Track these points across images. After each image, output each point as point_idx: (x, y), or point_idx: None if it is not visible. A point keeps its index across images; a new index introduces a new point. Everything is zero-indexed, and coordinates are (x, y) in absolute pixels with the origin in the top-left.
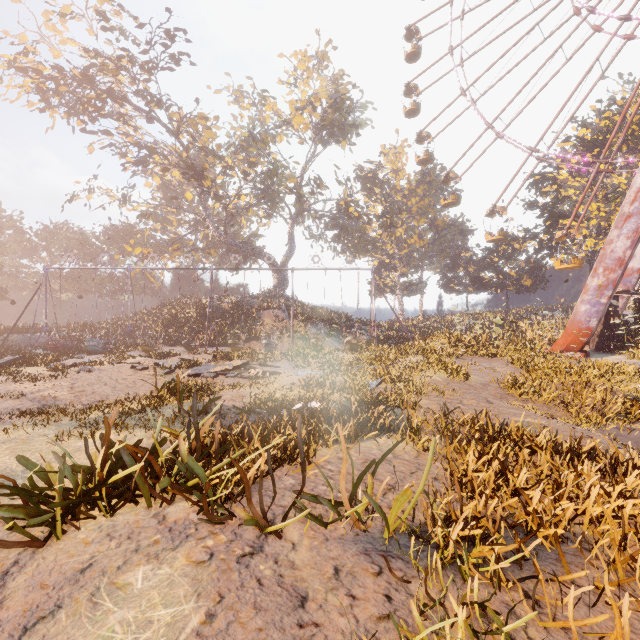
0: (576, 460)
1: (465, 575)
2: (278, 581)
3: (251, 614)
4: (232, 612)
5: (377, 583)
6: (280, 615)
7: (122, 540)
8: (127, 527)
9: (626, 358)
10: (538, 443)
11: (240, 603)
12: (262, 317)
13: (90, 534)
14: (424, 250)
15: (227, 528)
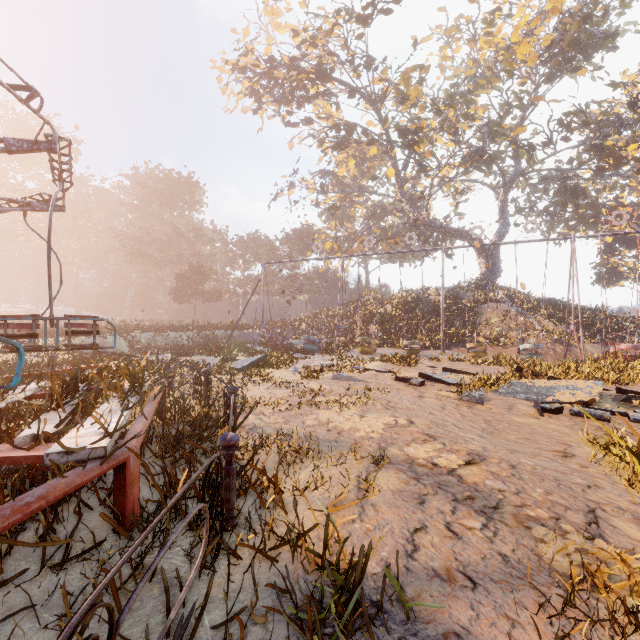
0: None
1: None
2: None
3: None
4: None
5: None
6: None
7: None
8: None
9: None
10: None
11: None
12: (483, 313)
13: None
14: None
15: None
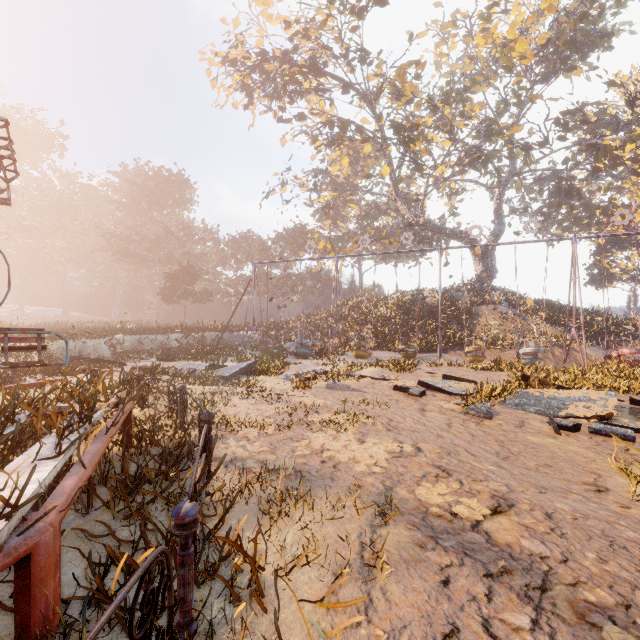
0: None
1: None
2: None
3: None
4: None
5: None
6: None
7: None
8: None
9: None
10: None
11: None
12: (480, 315)
13: None
14: None
15: None
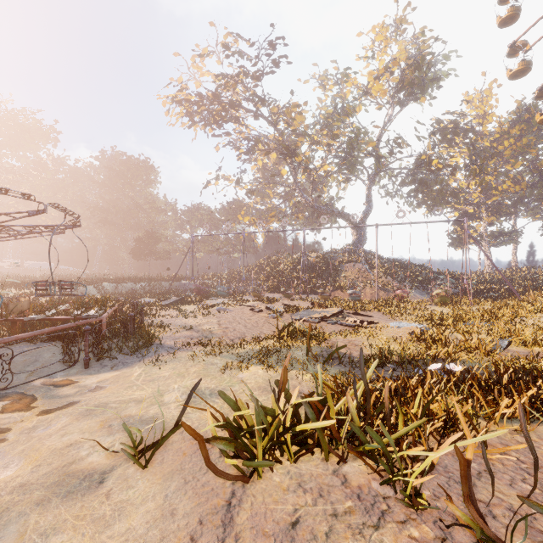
0: None
1: None
2: None
3: None
4: None
5: None
6: None
7: (315, 496)
8: (313, 480)
9: None
10: None
11: None
12: (344, 269)
13: (283, 478)
14: (520, 195)
15: (425, 516)
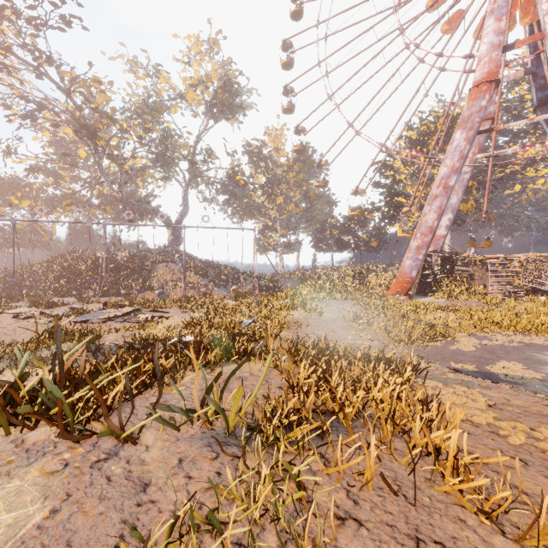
0: (376, 364)
1: (280, 449)
2: (126, 476)
3: (95, 504)
4: (77, 505)
5: (212, 465)
6: (122, 500)
7: None
8: None
9: (434, 299)
10: (357, 356)
11: (86, 497)
12: (157, 269)
13: None
14: (300, 216)
15: (87, 442)
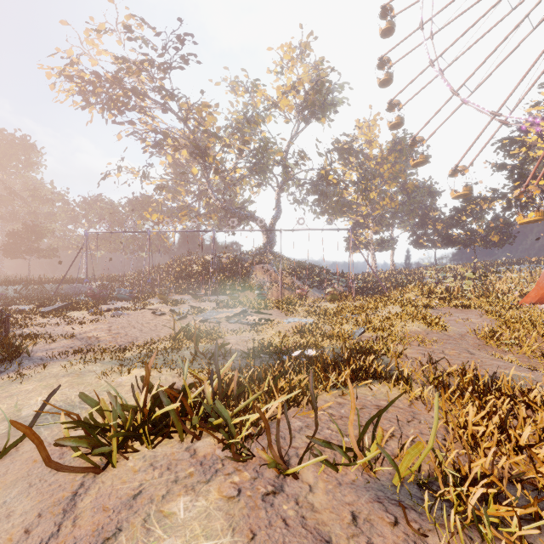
0: None
1: (483, 534)
2: (301, 522)
3: None
4: None
5: (395, 533)
6: None
7: (163, 470)
8: (166, 458)
9: None
10: (532, 398)
11: (271, 542)
12: (254, 271)
13: (137, 463)
14: (395, 210)
15: (249, 465)
